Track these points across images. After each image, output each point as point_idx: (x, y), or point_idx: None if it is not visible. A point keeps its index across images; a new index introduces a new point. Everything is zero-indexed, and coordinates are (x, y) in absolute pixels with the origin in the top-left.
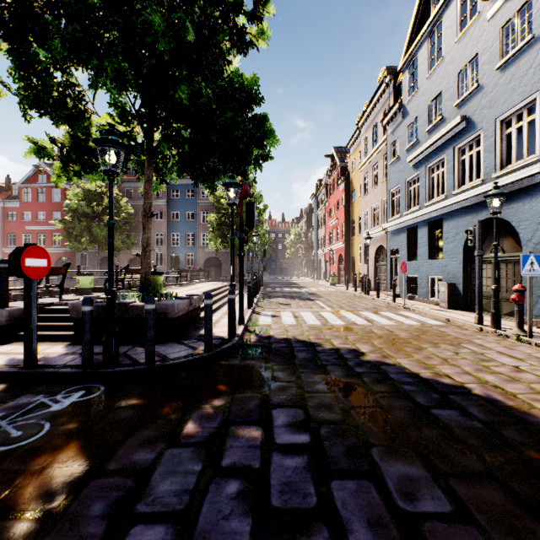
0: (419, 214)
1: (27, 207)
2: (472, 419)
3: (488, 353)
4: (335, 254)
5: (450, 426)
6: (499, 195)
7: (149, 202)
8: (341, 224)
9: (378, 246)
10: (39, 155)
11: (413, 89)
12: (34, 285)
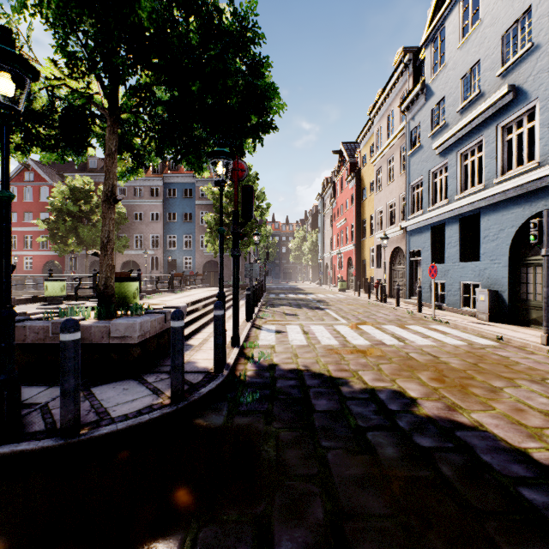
0: (449, 209)
1: (13, 207)
2: None
3: None
4: (343, 257)
5: None
6: None
7: (111, 184)
8: (350, 225)
9: (394, 248)
10: None
11: (439, 65)
12: None
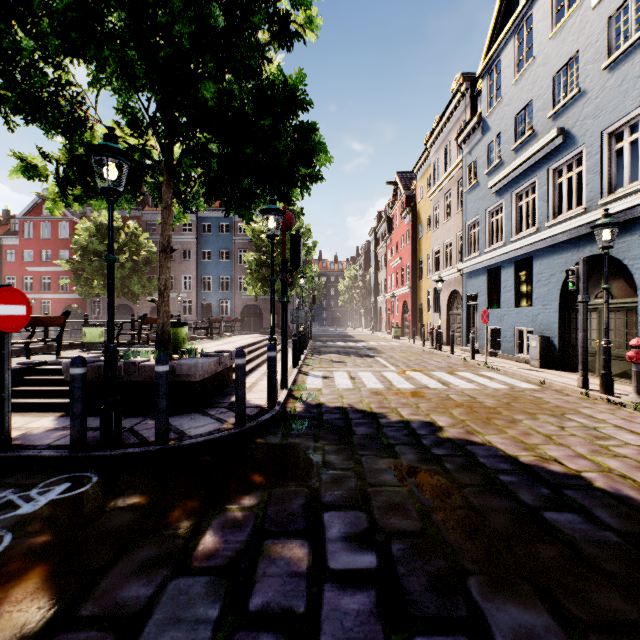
0: (504, 252)
1: (29, 245)
2: (603, 528)
3: (602, 428)
4: (398, 301)
5: (575, 540)
6: (610, 225)
7: (168, 235)
8: (406, 265)
9: (451, 291)
10: (27, 175)
11: (495, 99)
12: (7, 340)
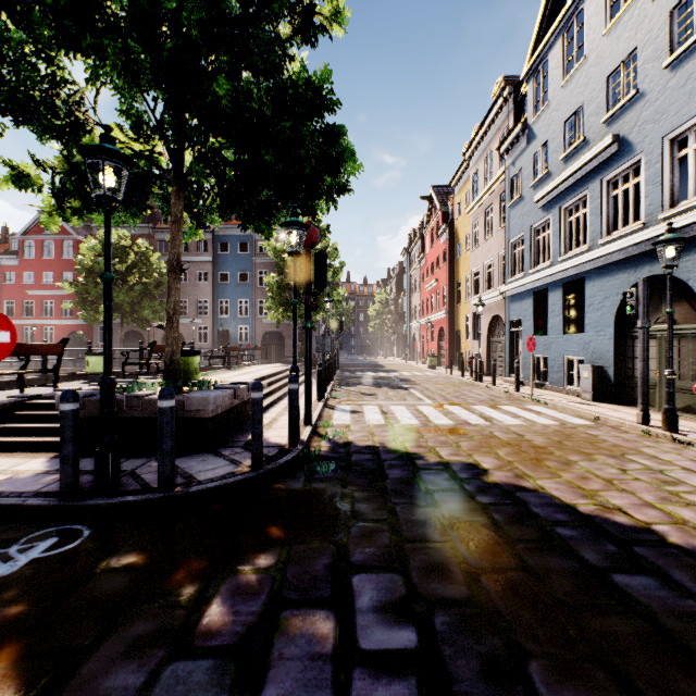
0: (552, 272)
1: (29, 266)
2: (685, 596)
3: (669, 471)
4: (434, 327)
5: (653, 610)
6: (675, 241)
7: (177, 252)
8: (442, 288)
9: (493, 316)
10: (19, 184)
11: (541, 103)
12: None
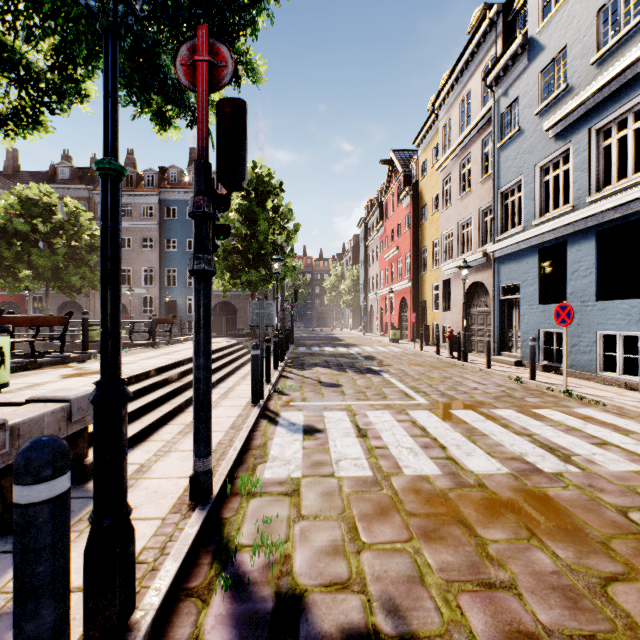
0: (578, 217)
1: None
2: None
3: None
4: (394, 298)
5: None
6: None
7: None
8: (404, 256)
9: (471, 283)
10: None
11: (554, 2)
12: None
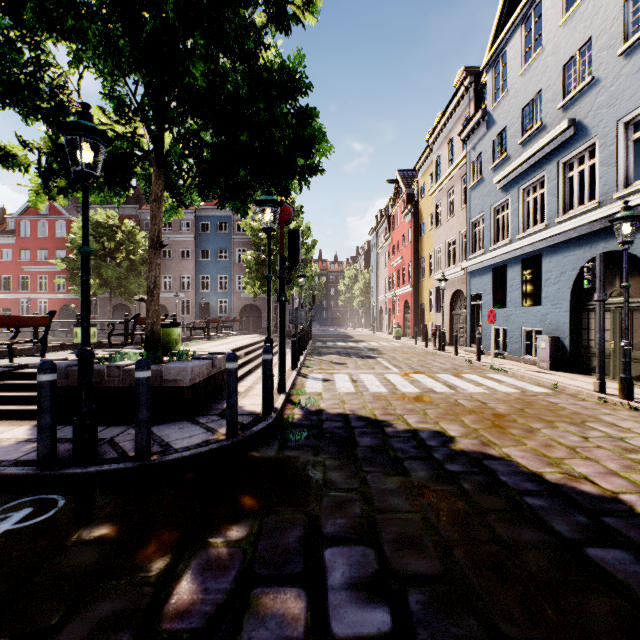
0: (510, 249)
1: (25, 244)
2: None
3: (630, 439)
4: (399, 300)
5: (631, 588)
6: (631, 218)
7: (158, 229)
8: (407, 264)
9: (454, 291)
10: (7, 164)
11: (501, 91)
12: None
